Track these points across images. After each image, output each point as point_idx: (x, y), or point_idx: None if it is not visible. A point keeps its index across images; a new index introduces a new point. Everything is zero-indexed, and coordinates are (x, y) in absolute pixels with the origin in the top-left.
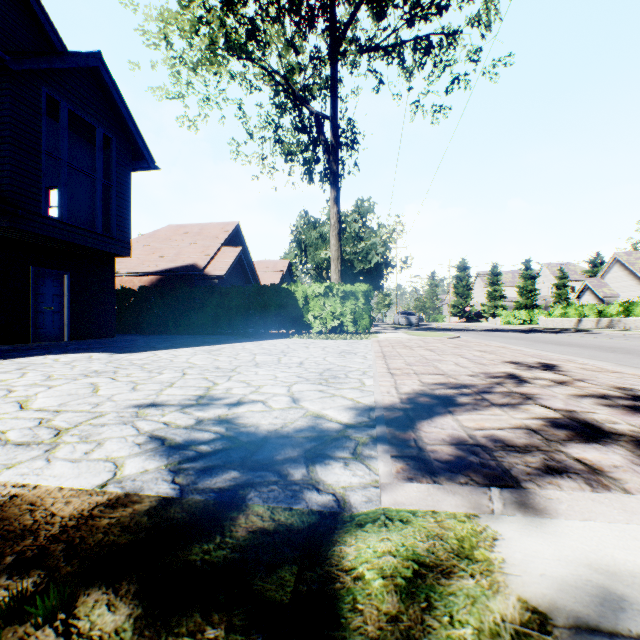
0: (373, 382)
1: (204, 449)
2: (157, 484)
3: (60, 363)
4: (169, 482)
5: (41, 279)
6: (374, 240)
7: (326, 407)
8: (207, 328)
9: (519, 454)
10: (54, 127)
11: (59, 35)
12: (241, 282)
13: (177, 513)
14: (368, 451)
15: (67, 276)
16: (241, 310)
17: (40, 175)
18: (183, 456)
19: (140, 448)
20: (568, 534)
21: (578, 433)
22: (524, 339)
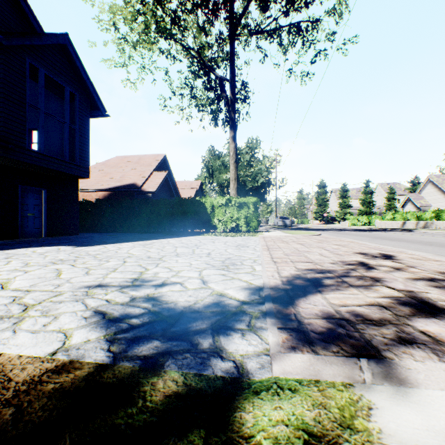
0: (261, 268)
1: (135, 322)
2: (96, 352)
3: (36, 254)
4: (105, 350)
5: (26, 194)
6: (260, 167)
7: (227, 287)
8: (143, 228)
9: (376, 327)
10: (35, 87)
11: (38, 21)
12: (167, 196)
13: (109, 378)
14: (260, 324)
15: (44, 191)
16: (167, 215)
17: (24, 120)
18: (118, 328)
19: (86, 321)
20: (430, 403)
21: (419, 309)
22: (366, 236)
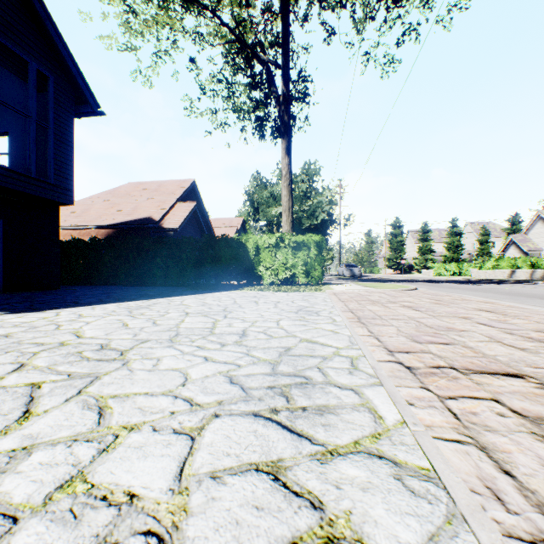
0: (400, 412)
1: None
2: None
3: None
4: None
5: None
6: (320, 199)
7: None
8: (158, 279)
9: None
10: None
11: None
12: (196, 235)
13: None
14: None
15: None
16: (191, 261)
17: None
18: None
19: None
20: None
21: None
22: (488, 291)
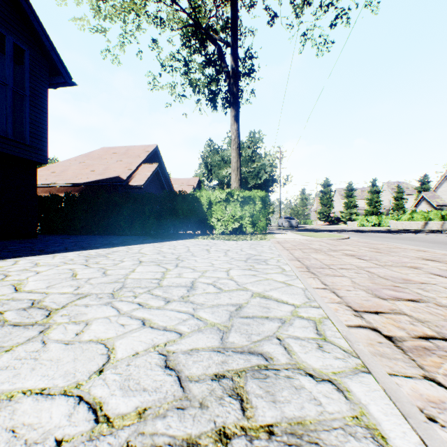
0: (428, 445)
1: None
2: None
3: None
4: None
5: None
6: (263, 162)
7: None
8: (124, 229)
9: None
10: None
11: None
12: (159, 192)
13: None
14: None
15: None
16: (153, 213)
17: None
18: None
19: None
20: None
21: None
22: (413, 240)
